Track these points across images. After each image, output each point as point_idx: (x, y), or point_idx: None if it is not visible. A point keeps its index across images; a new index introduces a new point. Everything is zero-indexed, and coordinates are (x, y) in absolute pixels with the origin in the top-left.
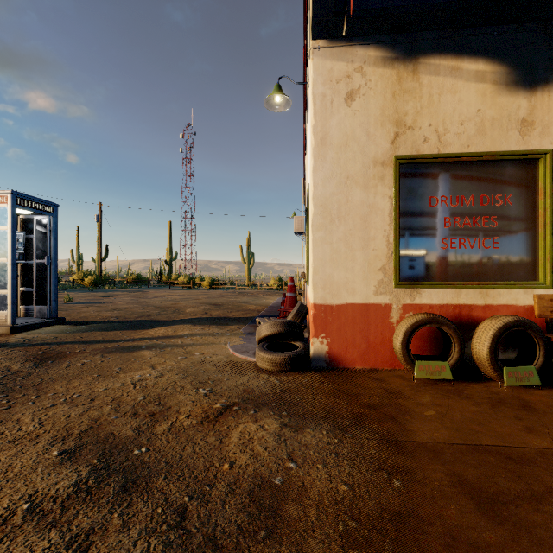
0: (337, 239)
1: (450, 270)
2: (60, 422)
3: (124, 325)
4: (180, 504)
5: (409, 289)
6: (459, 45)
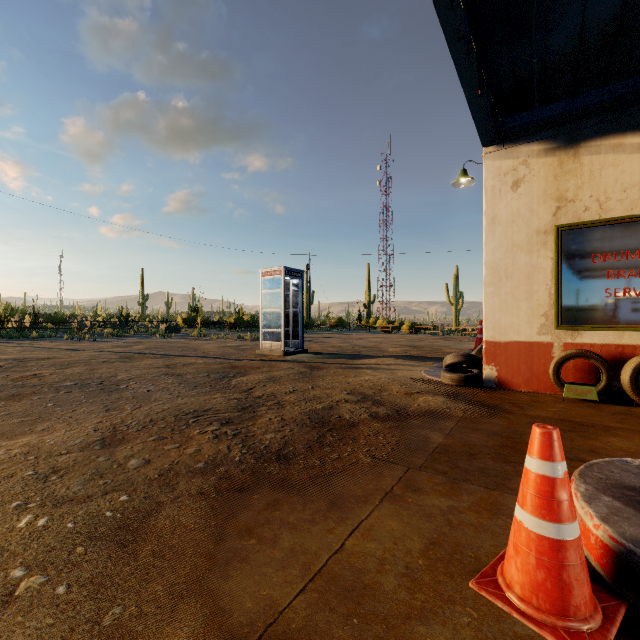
0: (504, 293)
1: (614, 315)
2: (340, 386)
3: (345, 356)
4: (396, 409)
5: (570, 331)
6: (621, 124)
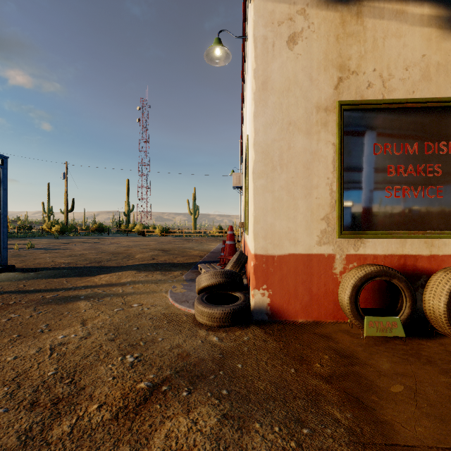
0: (279, 187)
1: (394, 219)
2: None
3: (73, 271)
4: None
5: (353, 239)
6: None
